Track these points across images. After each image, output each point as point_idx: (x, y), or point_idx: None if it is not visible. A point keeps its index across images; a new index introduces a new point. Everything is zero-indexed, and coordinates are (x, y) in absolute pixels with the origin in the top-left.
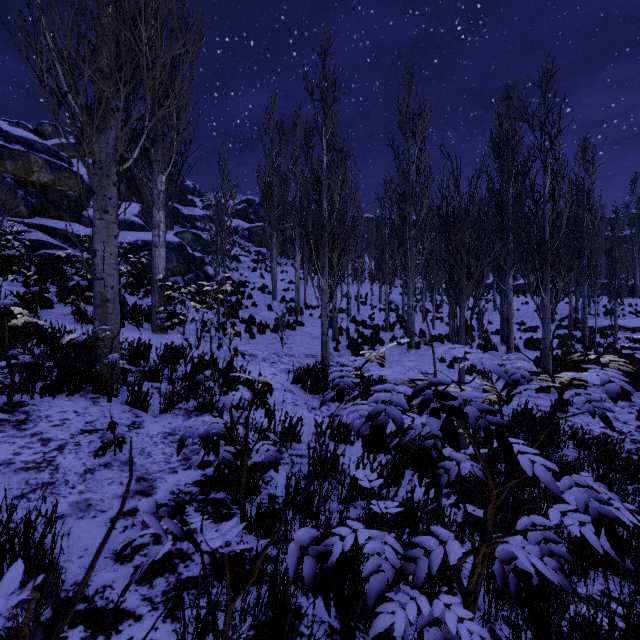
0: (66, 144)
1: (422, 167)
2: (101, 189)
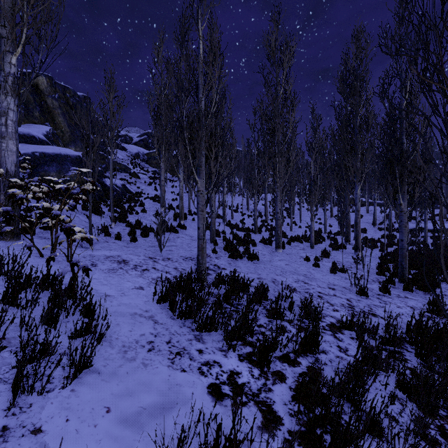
0: None
1: (289, 91)
2: None
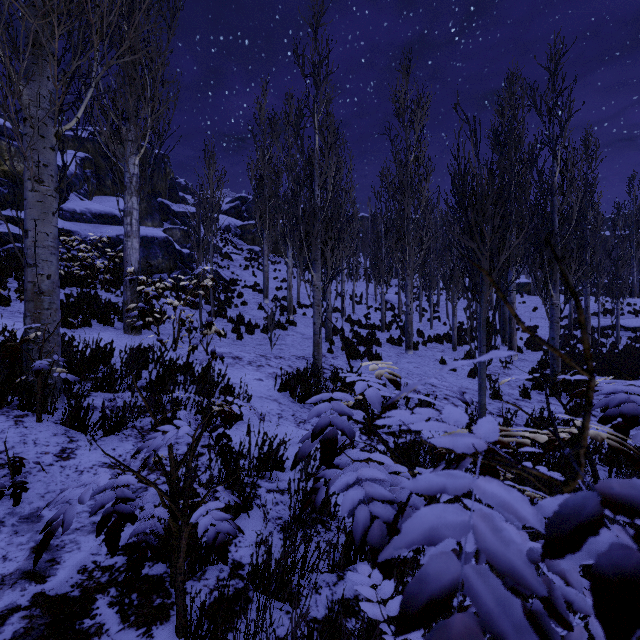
0: None
1: (421, 157)
2: (34, 153)
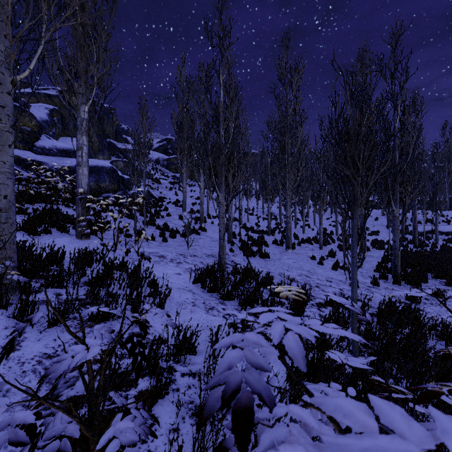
0: (26, 93)
1: (297, 109)
2: None
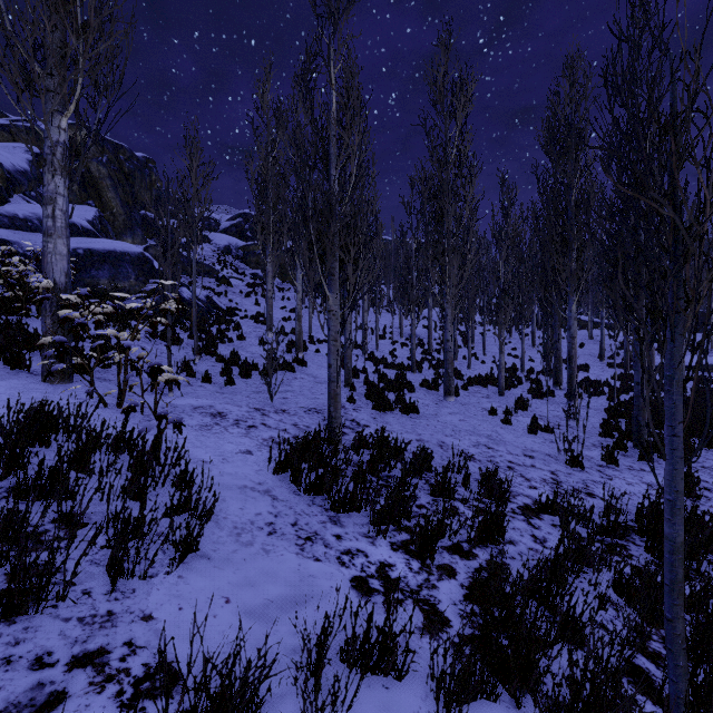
0: None
1: (465, 154)
2: None
